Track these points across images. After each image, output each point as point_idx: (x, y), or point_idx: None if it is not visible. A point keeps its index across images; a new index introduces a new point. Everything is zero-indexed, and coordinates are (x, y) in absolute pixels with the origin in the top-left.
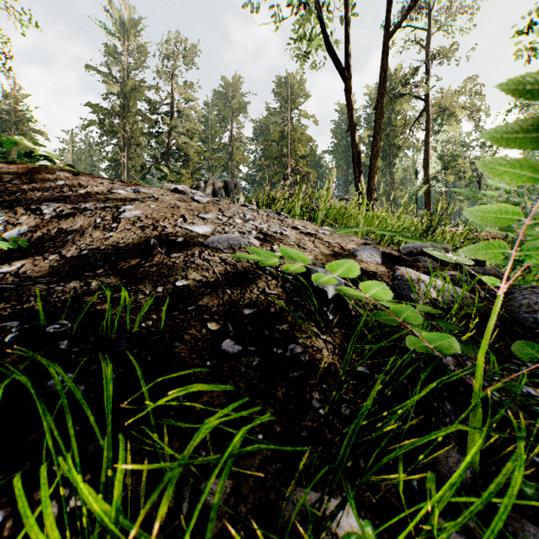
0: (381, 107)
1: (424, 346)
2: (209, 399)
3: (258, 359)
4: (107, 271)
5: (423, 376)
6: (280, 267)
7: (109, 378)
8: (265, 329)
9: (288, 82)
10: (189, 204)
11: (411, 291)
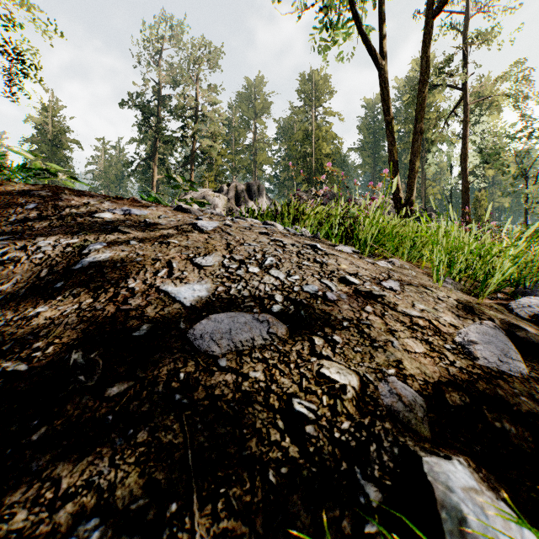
0: (424, 96)
1: None
2: None
3: None
4: None
5: None
6: (336, 424)
7: None
8: None
9: (312, 80)
10: (187, 235)
11: None
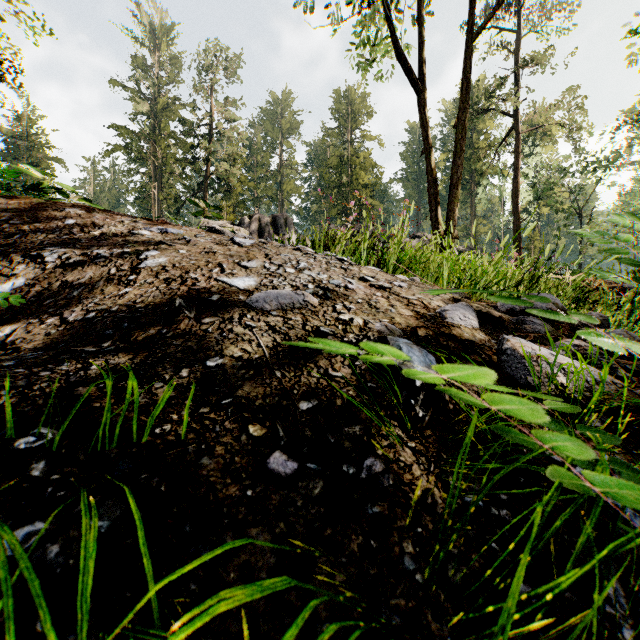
0: (463, 125)
1: (580, 485)
2: (249, 558)
3: (322, 483)
4: (116, 344)
5: (582, 536)
6: (346, 336)
7: (91, 547)
8: (330, 434)
9: (348, 97)
10: (229, 248)
11: (528, 373)
